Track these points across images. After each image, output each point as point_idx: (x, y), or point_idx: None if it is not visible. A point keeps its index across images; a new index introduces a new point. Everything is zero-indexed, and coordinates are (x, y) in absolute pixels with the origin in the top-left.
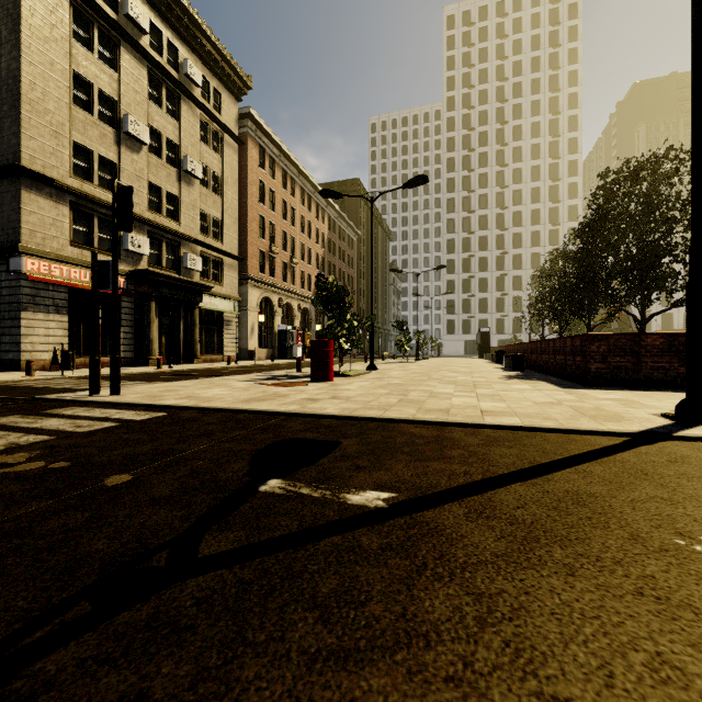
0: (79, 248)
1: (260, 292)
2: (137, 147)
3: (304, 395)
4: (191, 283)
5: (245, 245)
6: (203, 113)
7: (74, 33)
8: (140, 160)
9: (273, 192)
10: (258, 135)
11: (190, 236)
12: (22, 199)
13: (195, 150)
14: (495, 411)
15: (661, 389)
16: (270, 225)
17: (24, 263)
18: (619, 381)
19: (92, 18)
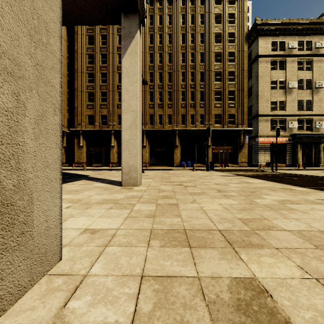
0: (272, 131)
1: None
2: (292, 90)
3: None
4: (317, 134)
5: None
6: None
7: (271, 68)
8: (294, 94)
9: None
10: None
11: (317, 114)
12: (258, 123)
13: (321, 76)
14: None
15: None
16: None
17: (259, 139)
18: None
19: (276, 59)
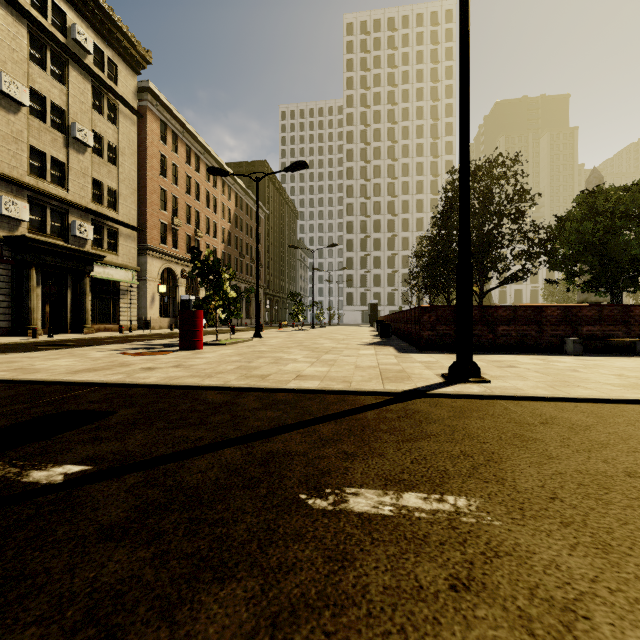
0: None
1: (161, 263)
2: (14, 108)
3: (149, 364)
4: (79, 251)
5: (144, 216)
6: (96, 81)
7: None
8: (18, 122)
9: (176, 166)
10: (159, 110)
11: (79, 204)
12: None
13: (86, 118)
14: (309, 376)
15: (474, 352)
16: (173, 198)
17: None
18: (445, 346)
19: None
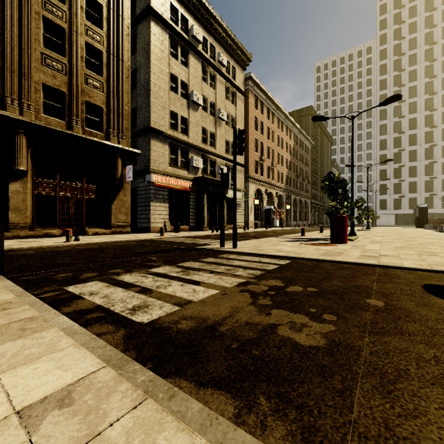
0: (172, 167)
1: (255, 186)
2: (196, 108)
3: (355, 252)
4: None
5: (247, 157)
6: (226, 82)
7: (170, 52)
8: (198, 115)
9: (262, 123)
10: (254, 89)
11: (221, 155)
12: (151, 144)
13: (223, 104)
14: None
15: None
16: (260, 143)
17: (152, 177)
18: None
19: (178, 42)
